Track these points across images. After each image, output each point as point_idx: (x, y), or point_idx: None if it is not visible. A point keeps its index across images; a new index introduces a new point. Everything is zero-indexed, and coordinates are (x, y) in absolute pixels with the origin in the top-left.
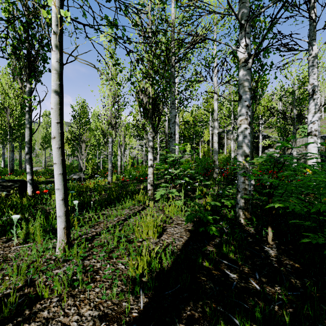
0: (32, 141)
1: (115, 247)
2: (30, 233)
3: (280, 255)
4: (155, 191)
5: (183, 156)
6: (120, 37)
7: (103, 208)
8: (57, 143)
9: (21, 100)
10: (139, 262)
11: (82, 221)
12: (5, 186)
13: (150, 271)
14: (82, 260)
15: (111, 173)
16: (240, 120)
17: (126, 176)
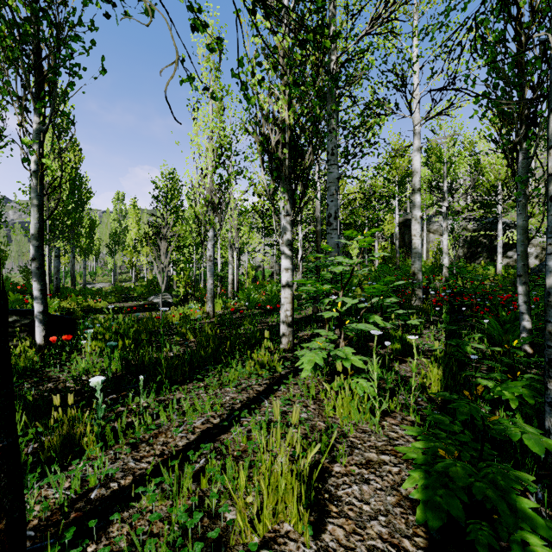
0: (97, 241)
1: None
2: None
3: None
4: (295, 338)
5: None
6: None
7: (178, 380)
8: None
9: (71, 171)
10: None
11: (110, 432)
12: None
13: None
14: None
15: (212, 297)
16: None
17: (241, 301)
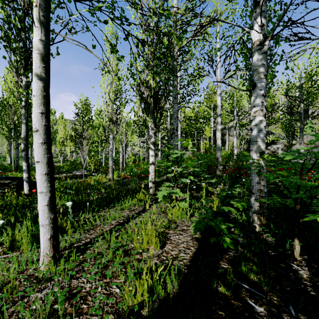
0: None
1: (110, 261)
2: (16, 240)
3: (315, 277)
4: (156, 190)
5: None
6: (117, 19)
7: (101, 208)
8: (41, 137)
9: None
10: (138, 287)
11: (76, 225)
12: (2, 184)
13: (151, 298)
14: (70, 278)
15: (112, 170)
16: (254, 112)
17: (127, 173)
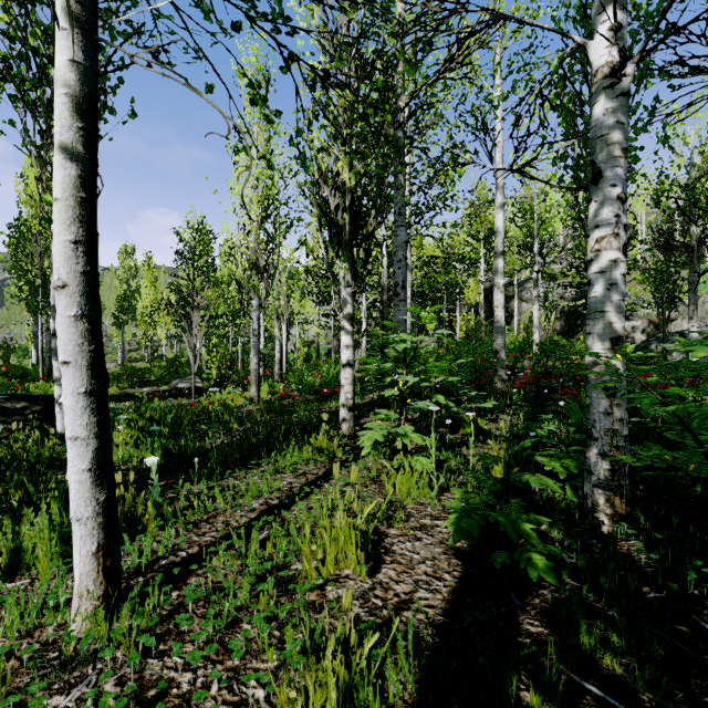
0: None
1: (244, 608)
2: (23, 550)
3: None
4: (357, 424)
5: (418, 338)
6: (265, 18)
7: (229, 468)
8: (73, 303)
9: None
10: (311, 691)
11: (169, 512)
12: (9, 411)
13: None
14: (143, 654)
15: (257, 380)
16: (596, 240)
17: (292, 385)
